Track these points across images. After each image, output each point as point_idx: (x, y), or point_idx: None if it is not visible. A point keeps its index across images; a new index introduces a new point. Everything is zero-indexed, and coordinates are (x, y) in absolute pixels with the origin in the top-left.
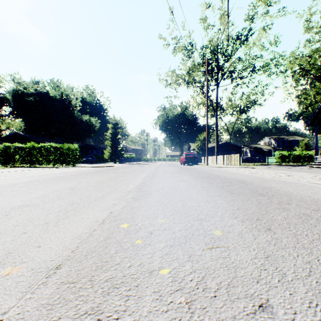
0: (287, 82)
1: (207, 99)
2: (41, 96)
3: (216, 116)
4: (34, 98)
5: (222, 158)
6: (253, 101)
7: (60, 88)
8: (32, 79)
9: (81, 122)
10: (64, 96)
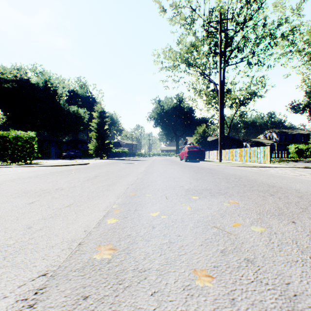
0: (309, 60)
1: (220, 69)
2: (21, 83)
3: (222, 102)
4: (12, 85)
5: (237, 152)
6: (254, 92)
7: (43, 75)
8: (13, 66)
9: (68, 113)
10: (49, 84)
